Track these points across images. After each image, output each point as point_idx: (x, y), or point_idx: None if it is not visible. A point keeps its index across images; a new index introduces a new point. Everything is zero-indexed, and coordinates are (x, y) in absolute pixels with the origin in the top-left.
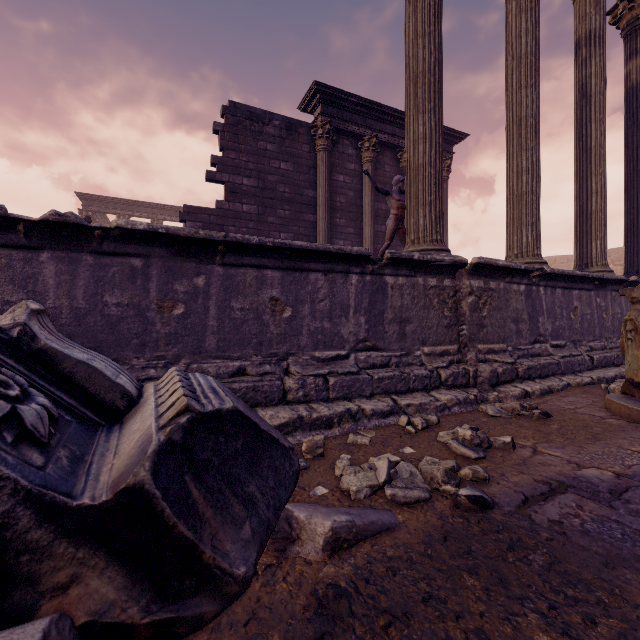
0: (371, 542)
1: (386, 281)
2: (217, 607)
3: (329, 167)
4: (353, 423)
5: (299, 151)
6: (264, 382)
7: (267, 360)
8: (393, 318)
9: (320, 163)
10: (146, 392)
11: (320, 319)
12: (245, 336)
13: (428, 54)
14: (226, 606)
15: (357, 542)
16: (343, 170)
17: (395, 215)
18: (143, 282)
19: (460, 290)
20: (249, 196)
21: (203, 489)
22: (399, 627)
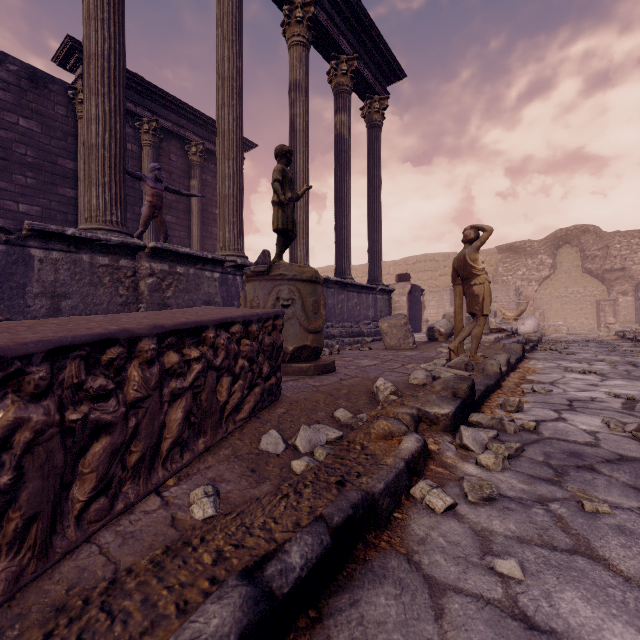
0: None
1: (32, 254)
2: None
3: None
4: None
5: (50, 111)
6: None
7: None
8: (42, 292)
9: (81, 132)
10: None
11: None
12: None
13: (101, 39)
14: None
15: None
16: None
17: (150, 202)
18: None
19: (138, 271)
20: None
21: None
22: None
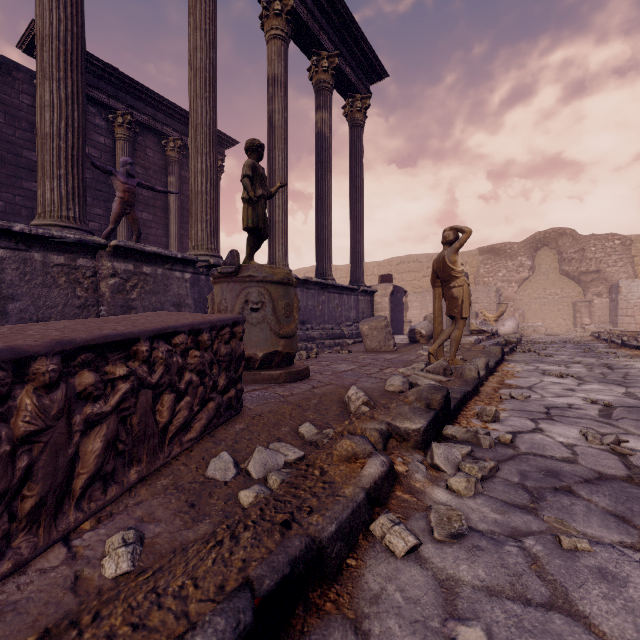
0: None
1: None
2: None
3: None
4: None
5: (14, 100)
6: None
7: None
8: None
9: None
10: None
11: None
12: None
13: (56, 19)
14: None
15: None
16: (88, 140)
17: (121, 198)
18: None
19: (99, 271)
20: None
21: None
22: None
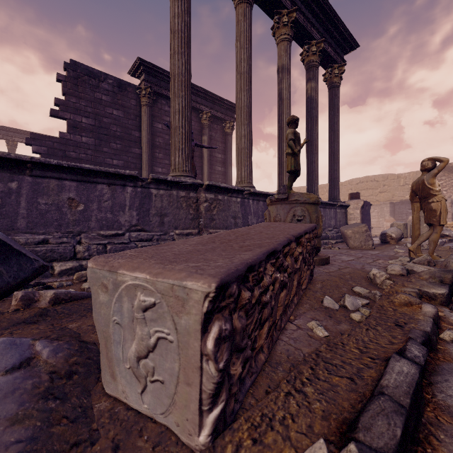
0: (79, 301)
1: (152, 192)
2: None
3: (150, 117)
4: None
5: (128, 103)
6: (60, 247)
7: (65, 235)
8: (156, 213)
9: (144, 114)
10: None
11: (105, 212)
12: (49, 220)
13: (181, 64)
14: None
15: (71, 301)
16: (161, 121)
17: None
18: None
19: (199, 199)
20: (87, 131)
21: None
22: (66, 316)
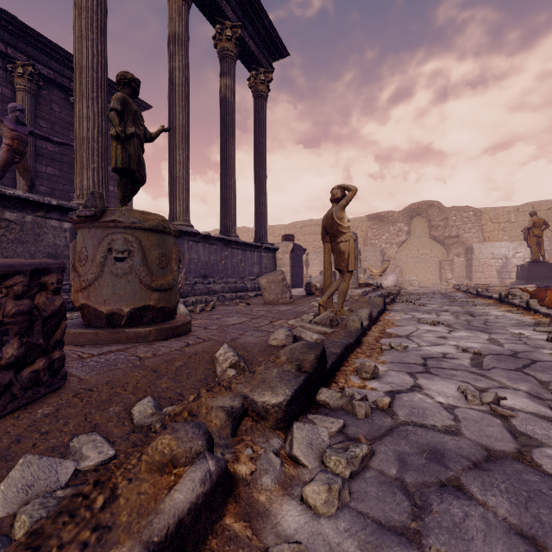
0: None
1: None
2: None
3: None
4: None
5: None
6: None
7: None
8: None
9: None
10: None
11: None
12: None
13: None
14: None
15: None
16: None
17: (8, 145)
18: None
19: None
20: None
21: None
22: None
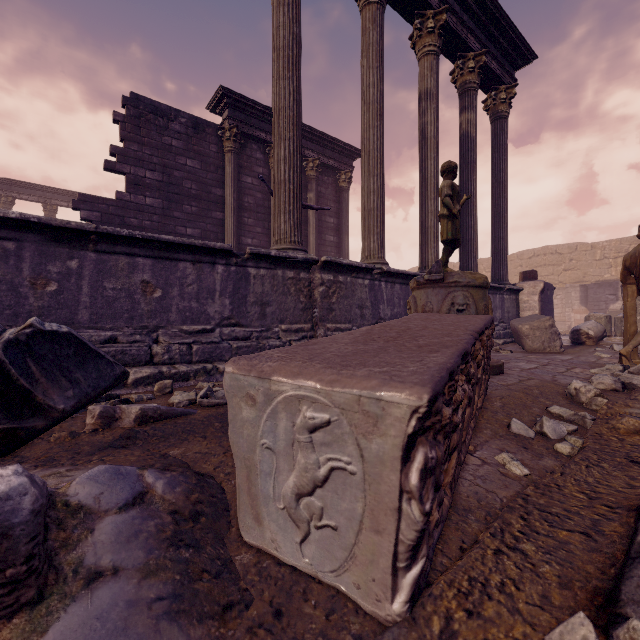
0: (171, 419)
1: (249, 272)
2: (45, 423)
3: (237, 169)
4: (206, 376)
5: (207, 150)
6: (133, 348)
7: (138, 331)
8: (255, 301)
9: (228, 164)
10: (9, 330)
11: (188, 300)
12: (117, 311)
13: (288, 94)
14: (51, 423)
15: (162, 420)
16: (251, 173)
17: None
18: (16, 262)
19: (313, 281)
20: (153, 189)
21: (40, 368)
22: (161, 439)
